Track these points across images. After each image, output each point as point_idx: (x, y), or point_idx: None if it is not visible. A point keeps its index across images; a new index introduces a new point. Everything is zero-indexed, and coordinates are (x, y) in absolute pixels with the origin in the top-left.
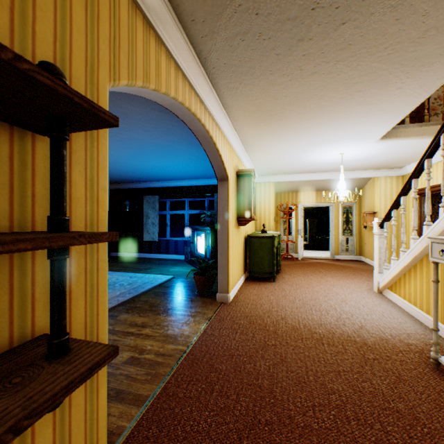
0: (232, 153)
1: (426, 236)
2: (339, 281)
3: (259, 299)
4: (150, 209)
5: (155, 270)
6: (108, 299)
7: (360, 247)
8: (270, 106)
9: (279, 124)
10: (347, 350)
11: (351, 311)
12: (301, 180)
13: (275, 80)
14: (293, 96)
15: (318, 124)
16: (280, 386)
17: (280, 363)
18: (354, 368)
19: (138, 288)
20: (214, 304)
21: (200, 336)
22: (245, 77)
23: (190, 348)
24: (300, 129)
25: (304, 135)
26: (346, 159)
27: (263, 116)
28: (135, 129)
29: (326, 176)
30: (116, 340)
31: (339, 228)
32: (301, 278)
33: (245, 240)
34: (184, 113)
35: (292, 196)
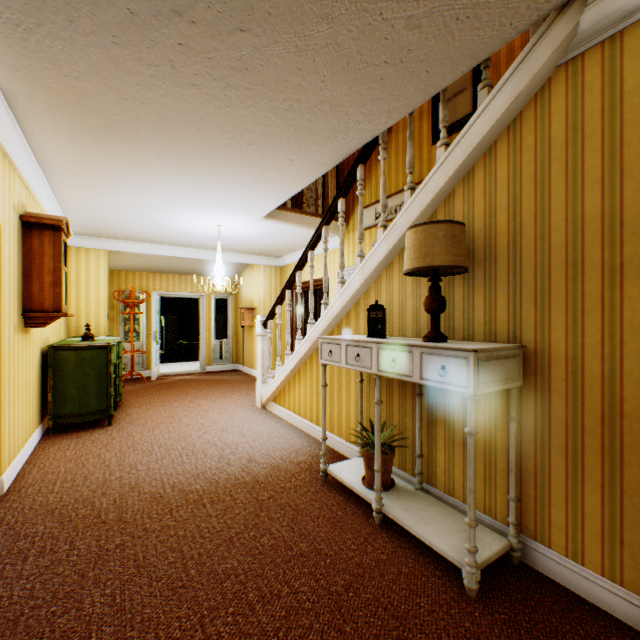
0: (9, 172)
1: (311, 336)
2: (216, 402)
3: (82, 466)
4: None
5: None
6: None
7: (238, 352)
8: (110, 107)
9: (127, 149)
10: (239, 500)
11: (236, 441)
12: (158, 255)
13: (124, 60)
14: (156, 108)
15: (192, 172)
16: (141, 621)
17: (137, 574)
18: (250, 521)
19: None
20: None
21: None
22: (53, 16)
23: None
24: (163, 170)
25: (170, 183)
26: (224, 235)
27: (93, 120)
28: None
29: (196, 254)
30: None
31: (213, 329)
32: (161, 409)
33: (44, 356)
34: None
35: (142, 278)
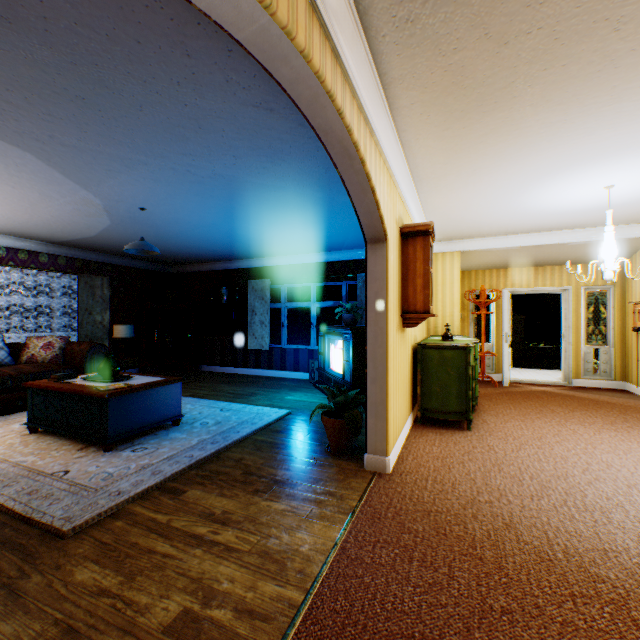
0: (392, 191)
1: None
2: (601, 434)
3: (447, 469)
4: (258, 300)
5: (261, 398)
6: (176, 453)
7: (623, 365)
8: (483, 69)
9: (495, 120)
10: None
11: None
12: (509, 247)
13: None
14: (545, 31)
15: (581, 113)
16: None
17: None
18: None
19: (229, 432)
20: (360, 477)
21: (333, 563)
22: None
23: (310, 599)
24: (536, 130)
25: (542, 146)
26: (613, 200)
27: (463, 100)
28: (218, 155)
29: (560, 237)
30: (165, 555)
31: (580, 331)
32: (520, 424)
33: (412, 352)
34: (297, 74)
35: (490, 276)
